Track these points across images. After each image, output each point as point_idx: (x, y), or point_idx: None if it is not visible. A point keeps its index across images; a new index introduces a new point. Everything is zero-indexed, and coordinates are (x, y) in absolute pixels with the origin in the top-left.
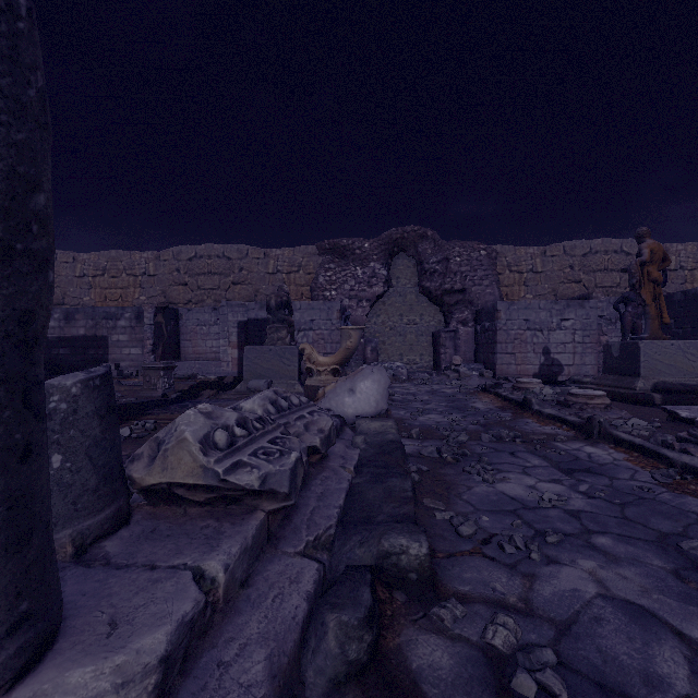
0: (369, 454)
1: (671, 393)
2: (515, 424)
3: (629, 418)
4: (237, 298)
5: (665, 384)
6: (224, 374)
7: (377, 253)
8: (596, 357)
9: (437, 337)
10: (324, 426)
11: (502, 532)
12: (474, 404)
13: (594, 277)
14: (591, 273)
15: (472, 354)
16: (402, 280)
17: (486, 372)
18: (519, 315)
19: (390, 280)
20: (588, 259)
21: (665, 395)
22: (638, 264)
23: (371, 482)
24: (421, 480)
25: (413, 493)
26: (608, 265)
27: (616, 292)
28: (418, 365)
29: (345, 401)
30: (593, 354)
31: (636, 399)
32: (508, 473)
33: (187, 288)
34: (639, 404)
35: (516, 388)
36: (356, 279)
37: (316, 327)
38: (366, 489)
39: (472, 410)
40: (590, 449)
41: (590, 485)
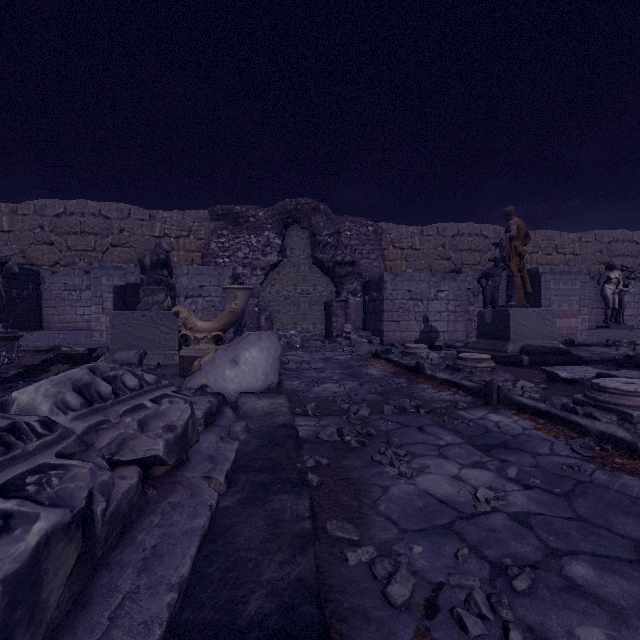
0: (251, 447)
1: (535, 354)
2: (412, 391)
3: (513, 380)
4: (116, 261)
5: (530, 347)
6: (96, 345)
7: (272, 222)
8: (465, 324)
9: (330, 306)
10: (176, 420)
11: (449, 580)
12: (368, 370)
13: (461, 256)
14: (459, 252)
15: (361, 323)
16: (297, 251)
17: (375, 339)
18: (403, 286)
19: (285, 250)
20: (456, 239)
21: (531, 356)
22: (508, 239)
23: (248, 503)
24: (321, 483)
25: (312, 520)
26: (471, 246)
27: (478, 269)
28: (311, 334)
29: (225, 375)
30: (463, 322)
31: (508, 361)
32: (424, 458)
33: (53, 248)
34: (512, 365)
35: (405, 354)
36: (250, 247)
37: (206, 294)
38: (239, 520)
39: (368, 377)
40: (495, 417)
41: (518, 468)
